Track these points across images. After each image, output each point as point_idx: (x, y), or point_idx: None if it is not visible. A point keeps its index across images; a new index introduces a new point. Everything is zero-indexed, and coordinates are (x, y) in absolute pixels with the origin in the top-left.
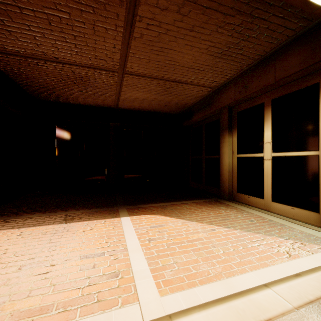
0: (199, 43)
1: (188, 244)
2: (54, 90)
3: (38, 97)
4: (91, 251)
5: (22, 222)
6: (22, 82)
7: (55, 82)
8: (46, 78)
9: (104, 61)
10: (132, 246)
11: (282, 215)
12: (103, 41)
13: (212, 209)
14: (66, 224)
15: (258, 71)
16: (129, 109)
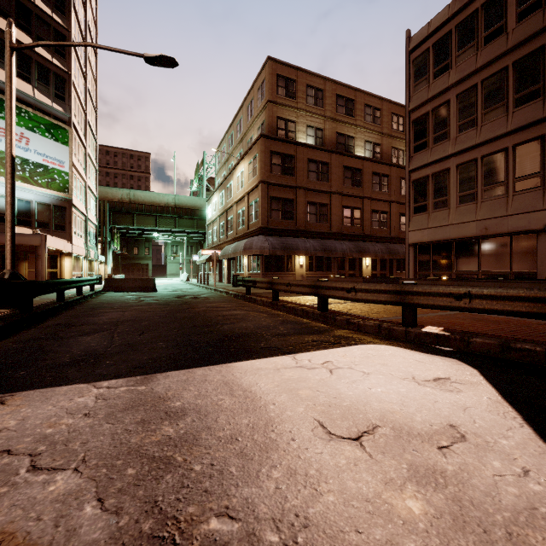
0: None
1: None
2: None
3: None
4: None
5: None
6: None
7: None
8: None
9: None
10: None
11: None
12: None
13: None
14: None
15: None
16: None
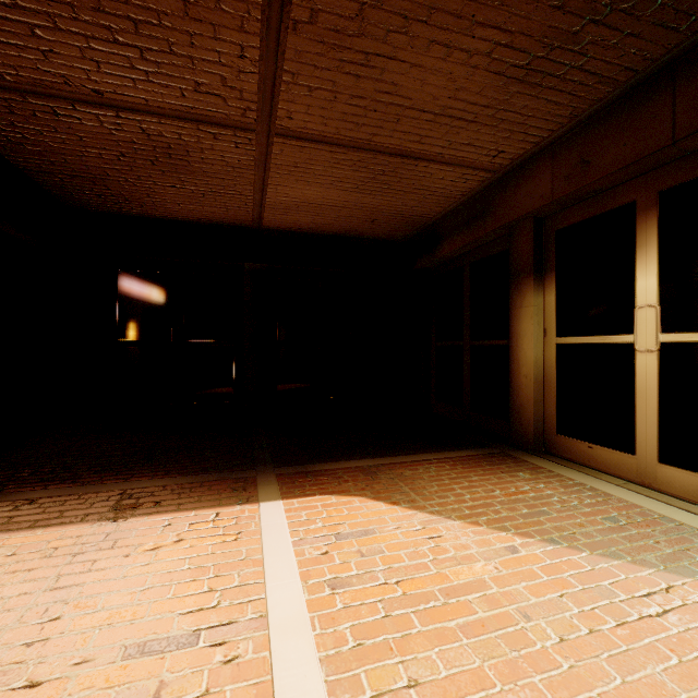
0: (470, 37)
1: (448, 602)
2: (108, 182)
3: (73, 201)
4: (162, 624)
5: (5, 514)
6: (28, 162)
7: (107, 162)
8: (83, 151)
9: (218, 101)
10: (283, 606)
11: (692, 501)
12: (210, 39)
13: (497, 481)
14: (116, 523)
15: (621, 119)
16: (287, 229)
